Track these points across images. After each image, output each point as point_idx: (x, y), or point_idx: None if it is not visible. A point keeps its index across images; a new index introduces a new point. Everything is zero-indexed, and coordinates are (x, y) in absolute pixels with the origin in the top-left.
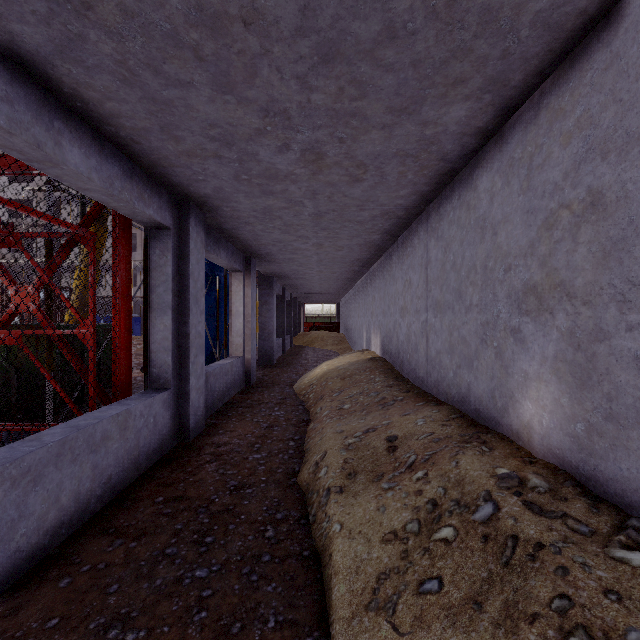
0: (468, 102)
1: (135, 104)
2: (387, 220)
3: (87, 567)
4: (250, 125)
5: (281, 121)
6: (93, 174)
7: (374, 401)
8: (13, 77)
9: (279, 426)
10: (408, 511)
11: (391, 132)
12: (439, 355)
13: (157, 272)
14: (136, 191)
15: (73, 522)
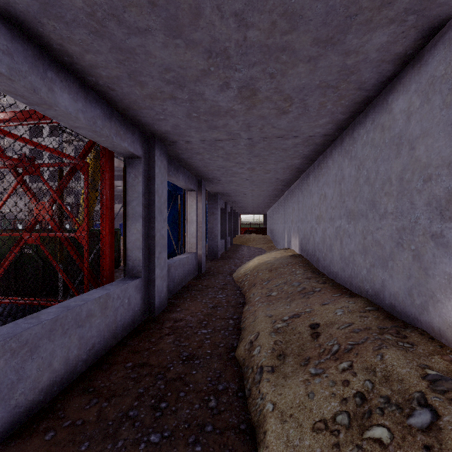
0: (391, 26)
1: (107, 54)
2: (306, 147)
3: (68, 422)
4: (197, 67)
5: (222, 61)
6: (80, 114)
7: (296, 290)
8: (13, 35)
9: (221, 307)
10: (336, 401)
11: (316, 64)
12: (352, 255)
13: (132, 190)
14: (114, 129)
15: (63, 381)
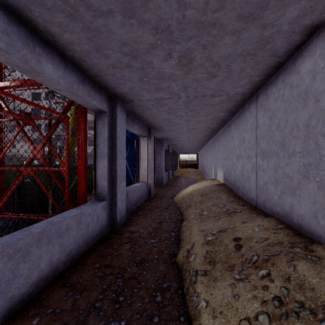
0: (302, 2)
1: (79, 33)
2: (229, 103)
3: (50, 310)
4: (147, 41)
5: (166, 36)
6: (60, 80)
7: (222, 211)
8: (9, 20)
9: (166, 222)
10: (258, 303)
11: (239, 36)
12: (266, 184)
13: (100, 136)
14: (86, 91)
15: (48, 277)
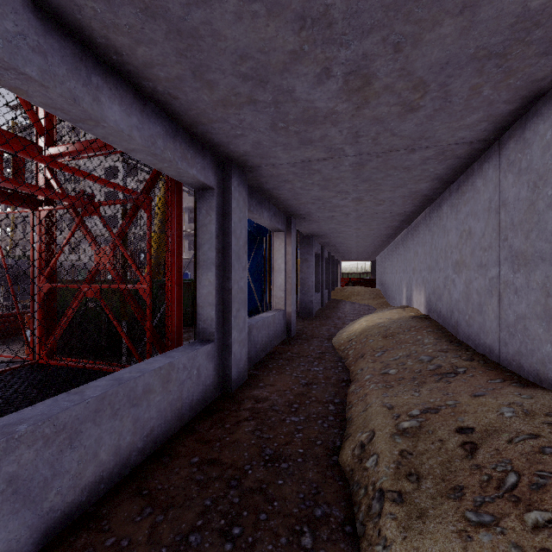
0: None
1: (163, 44)
2: (441, 162)
3: (112, 540)
4: (284, 47)
5: (320, 32)
6: (134, 132)
7: (427, 368)
8: (46, 28)
9: (318, 384)
10: None
11: (473, 17)
12: (523, 320)
13: (203, 231)
14: (179, 151)
15: (113, 476)
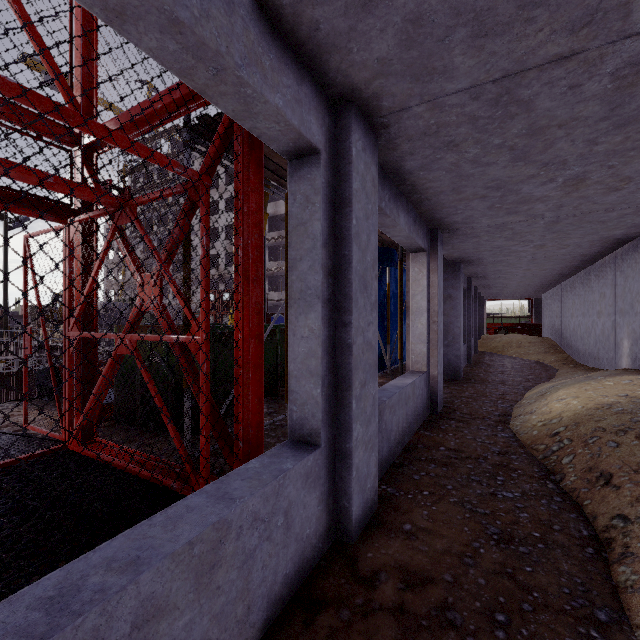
0: None
1: None
2: None
3: None
4: None
5: None
6: None
7: None
8: None
9: (528, 543)
10: None
11: None
12: None
13: (298, 234)
14: (242, 42)
15: None
